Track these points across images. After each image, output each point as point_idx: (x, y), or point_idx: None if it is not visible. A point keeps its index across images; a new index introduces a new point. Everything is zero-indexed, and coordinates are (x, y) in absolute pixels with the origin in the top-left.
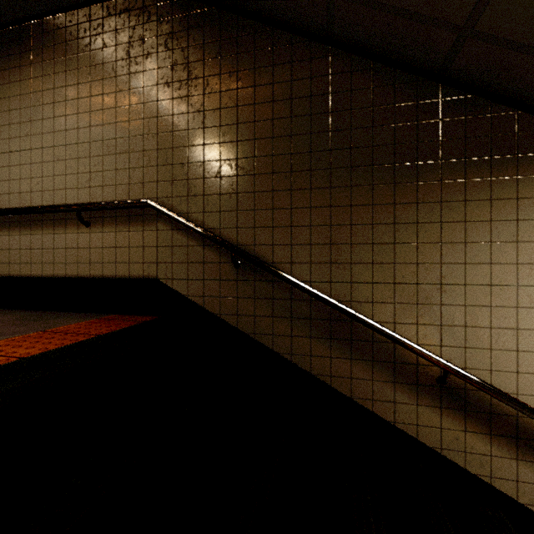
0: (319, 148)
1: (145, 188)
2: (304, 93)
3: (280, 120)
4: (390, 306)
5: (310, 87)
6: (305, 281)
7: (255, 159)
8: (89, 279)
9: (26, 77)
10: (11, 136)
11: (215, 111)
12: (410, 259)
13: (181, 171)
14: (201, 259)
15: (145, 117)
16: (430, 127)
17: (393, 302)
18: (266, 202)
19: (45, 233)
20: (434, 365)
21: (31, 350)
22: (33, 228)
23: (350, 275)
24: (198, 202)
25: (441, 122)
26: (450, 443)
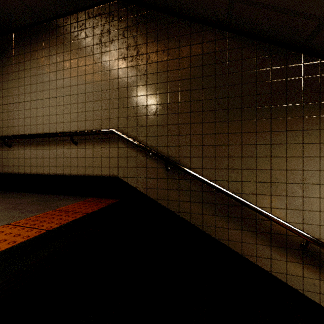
0: (220, 96)
1: (111, 121)
2: (211, 61)
3: (195, 79)
4: (267, 197)
5: (215, 58)
6: (211, 180)
7: (179, 104)
8: (77, 176)
9: (40, 56)
10: (31, 91)
11: (154, 74)
12: (282, 167)
13: (133, 111)
14: (145, 165)
15: (111, 78)
16: (295, 82)
17: (270, 194)
18: (186, 130)
19: (51, 148)
20: (298, 236)
21: (51, 224)
22: (44, 145)
23: (241, 177)
24: (143, 130)
25: (303, 78)
26: (309, 287)
